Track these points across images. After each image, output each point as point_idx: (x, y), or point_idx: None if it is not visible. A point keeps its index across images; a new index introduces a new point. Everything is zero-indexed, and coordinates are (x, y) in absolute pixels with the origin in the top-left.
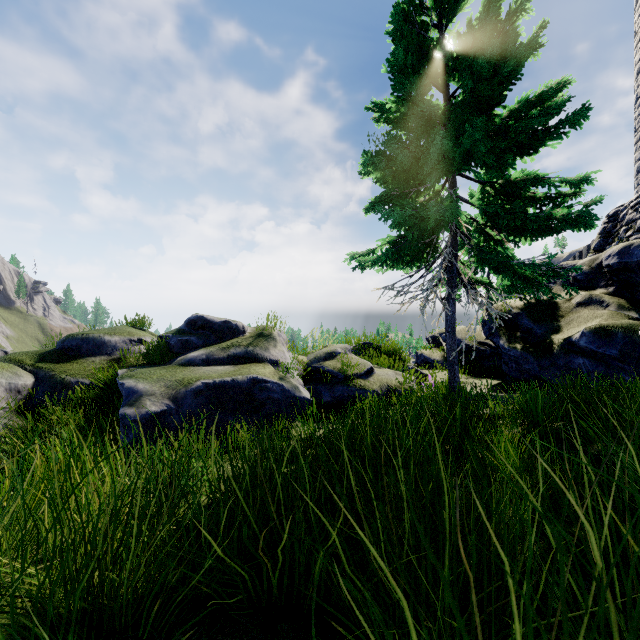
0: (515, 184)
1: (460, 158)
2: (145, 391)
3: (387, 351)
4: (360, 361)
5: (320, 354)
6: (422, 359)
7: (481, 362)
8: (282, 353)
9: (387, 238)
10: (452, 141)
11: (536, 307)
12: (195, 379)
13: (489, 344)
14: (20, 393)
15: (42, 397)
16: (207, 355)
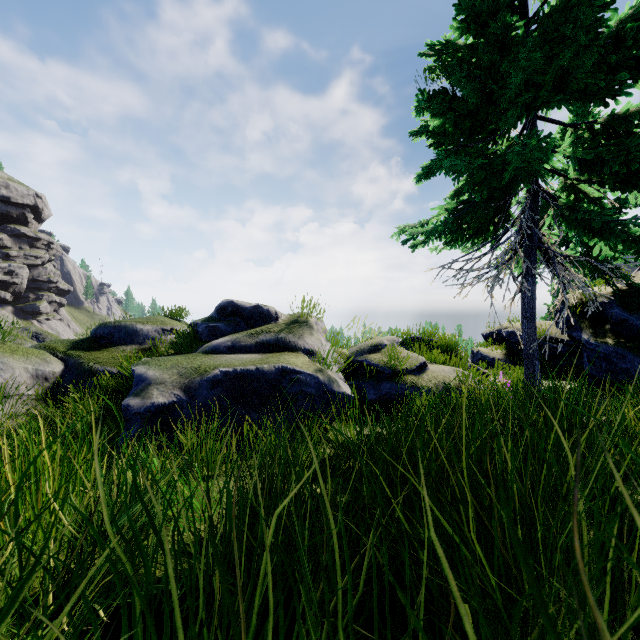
0: (625, 119)
1: (549, 85)
2: (154, 379)
3: (440, 346)
4: (410, 355)
5: (363, 346)
6: (479, 357)
7: (553, 361)
8: (319, 342)
9: (445, 205)
10: (542, 55)
11: (630, 294)
12: (213, 367)
13: (563, 340)
14: (47, 380)
15: (69, 385)
16: (233, 342)
